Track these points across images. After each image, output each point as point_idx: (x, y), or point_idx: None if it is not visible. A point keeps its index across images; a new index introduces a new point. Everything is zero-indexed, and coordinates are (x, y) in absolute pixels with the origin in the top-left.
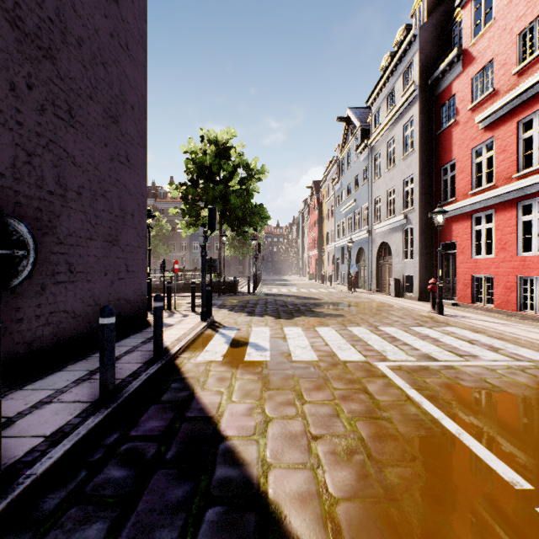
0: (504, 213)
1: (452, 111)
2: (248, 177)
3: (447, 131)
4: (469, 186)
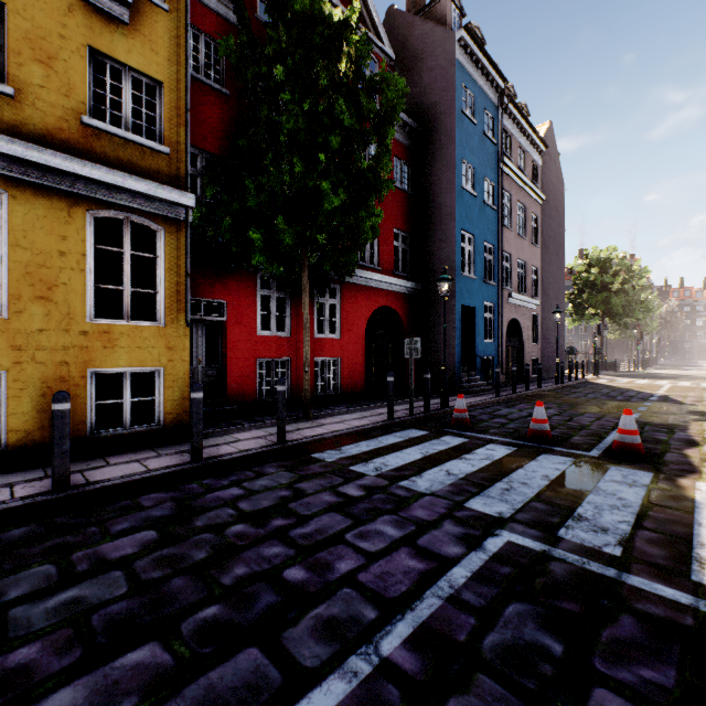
0: None
1: None
2: (628, 278)
3: None
4: None
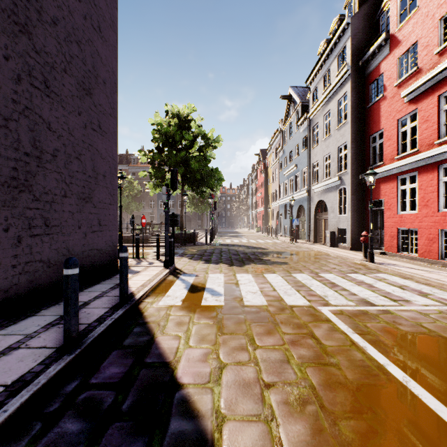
0: (426, 175)
1: (380, 88)
2: (205, 145)
3: (376, 105)
4: (395, 152)
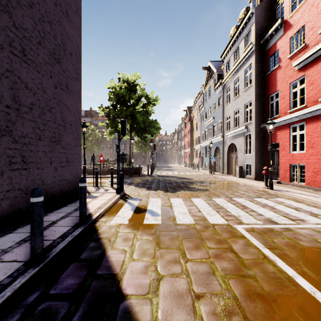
0: (312, 124)
1: (276, 60)
2: (147, 103)
3: (273, 73)
4: (288, 107)
